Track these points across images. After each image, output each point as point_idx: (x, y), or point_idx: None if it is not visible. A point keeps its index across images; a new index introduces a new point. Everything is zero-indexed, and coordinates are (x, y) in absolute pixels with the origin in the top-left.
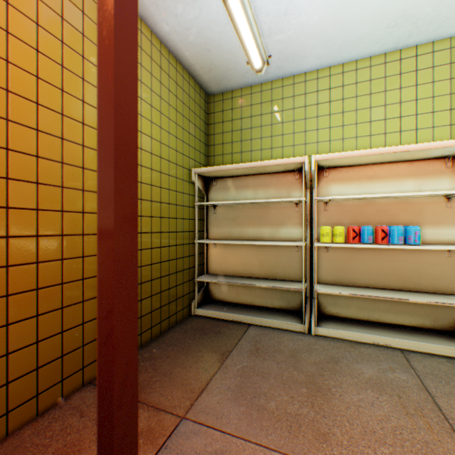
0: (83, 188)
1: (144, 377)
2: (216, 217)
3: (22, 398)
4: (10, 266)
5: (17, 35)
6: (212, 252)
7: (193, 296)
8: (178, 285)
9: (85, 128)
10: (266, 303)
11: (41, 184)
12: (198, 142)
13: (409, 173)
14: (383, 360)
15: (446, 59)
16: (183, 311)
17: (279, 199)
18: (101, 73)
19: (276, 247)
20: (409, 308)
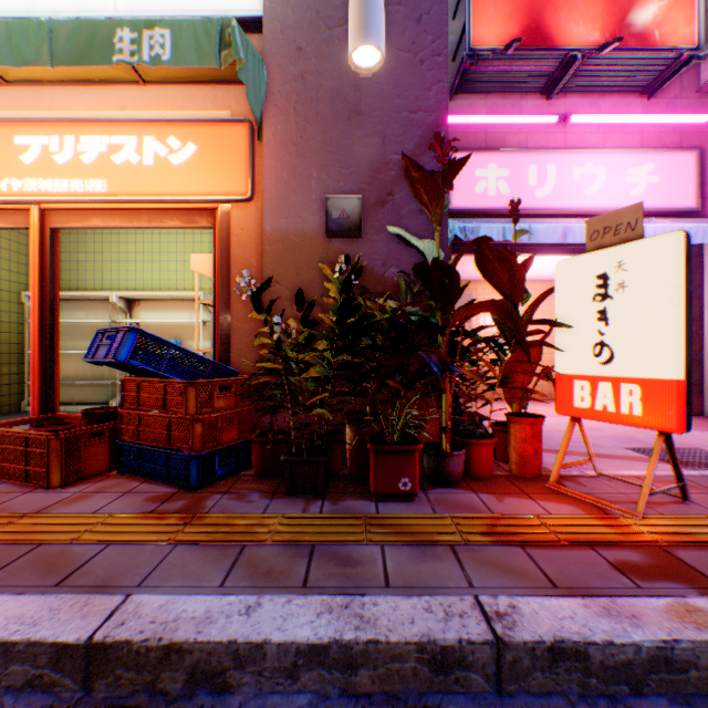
0: None
1: None
2: None
3: None
4: None
5: None
6: None
7: (25, 397)
8: (5, 385)
9: None
10: (97, 399)
11: None
12: None
13: (187, 307)
14: None
15: (209, 240)
16: (11, 407)
17: (94, 320)
18: None
19: None
20: None
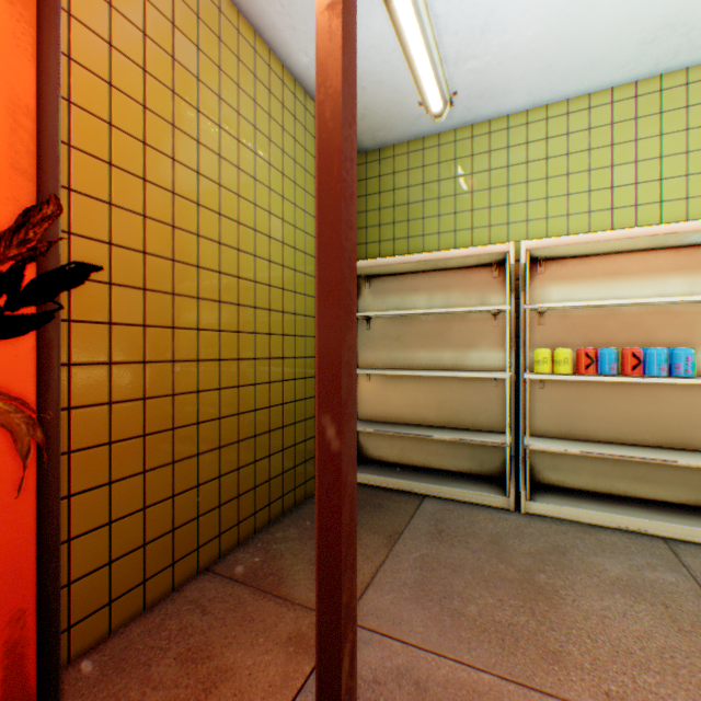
0: (198, 294)
1: (281, 565)
2: (370, 335)
3: (127, 584)
4: (113, 404)
5: (121, 87)
6: (363, 388)
7: None
8: None
9: (201, 210)
10: (446, 464)
11: (149, 291)
12: None
13: (676, 266)
14: (636, 553)
15: None
16: None
17: (468, 308)
18: (321, 163)
19: (462, 381)
20: (675, 476)
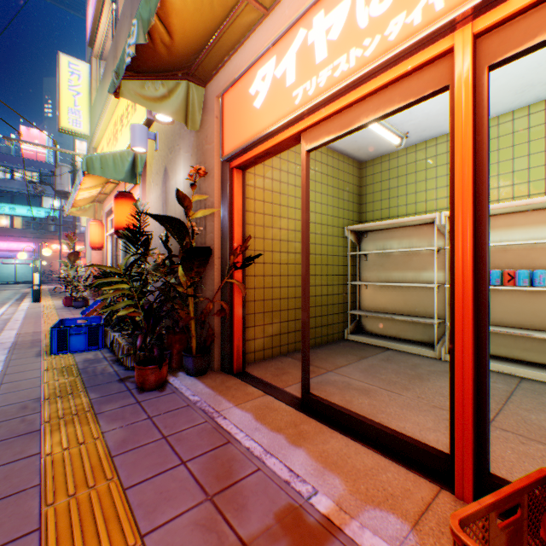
0: (280, 251)
1: (310, 357)
2: (366, 263)
3: (259, 348)
4: (255, 288)
5: (257, 186)
6: (363, 292)
7: (346, 325)
8: (334, 314)
9: (281, 219)
10: (409, 336)
11: (265, 251)
12: (351, 204)
13: None
14: (493, 378)
15: None
16: (337, 334)
17: (414, 249)
18: (302, 237)
19: (418, 289)
20: None
